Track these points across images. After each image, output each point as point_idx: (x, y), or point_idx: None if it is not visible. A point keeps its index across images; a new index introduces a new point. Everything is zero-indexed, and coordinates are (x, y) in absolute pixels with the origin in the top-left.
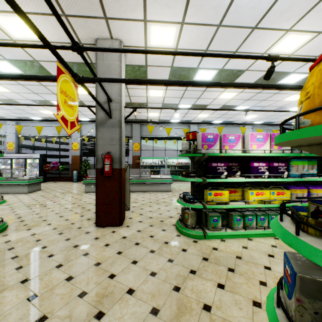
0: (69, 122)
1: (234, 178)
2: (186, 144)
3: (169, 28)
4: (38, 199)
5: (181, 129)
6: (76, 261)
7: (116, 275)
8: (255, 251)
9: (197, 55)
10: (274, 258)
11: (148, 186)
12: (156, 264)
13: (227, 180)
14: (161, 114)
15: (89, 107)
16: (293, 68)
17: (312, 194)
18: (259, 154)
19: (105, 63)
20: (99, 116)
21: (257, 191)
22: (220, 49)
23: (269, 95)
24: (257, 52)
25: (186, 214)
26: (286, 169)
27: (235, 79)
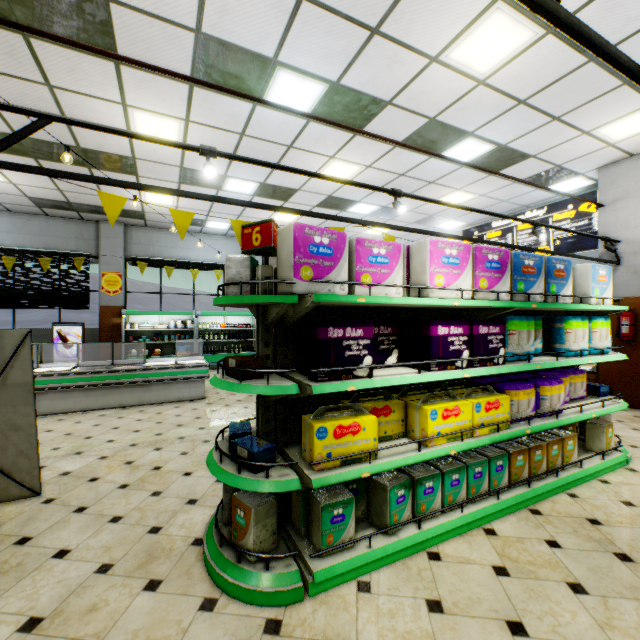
0: None
1: (392, 375)
2: (242, 265)
3: None
4: None
5: (235, 247)
6: None
7: None
8: (470, 616)
9: None
10: None
11: (137, 392)
12: None
13: (374, 384)
14: (180, 201)
15: None
16: (475, 122)
17: (544, 400)
18: (454, 302)
19: None
20: None
21: (445, 408)
22: (340, 5)
23: (419, 186)
24: (423, 48)
25: (240, 511)
26: (502, 341)
27: (362, 126)
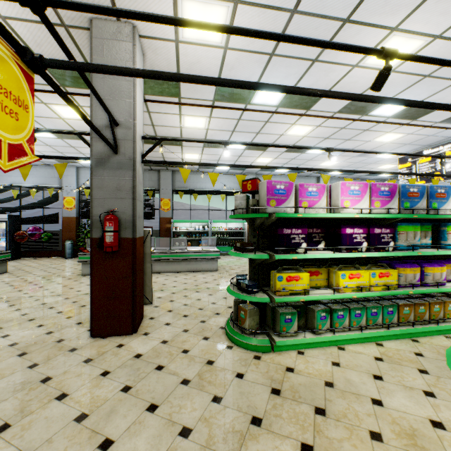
0: (6, 144)
1: (317, 253)
2: (242, 199)
3: (215, 9)
4: None
5: (233, 180)
6: (40, 415)
7: (115, 441)
8: (353, 370)
9: (265, 35)
10: (384, 382)
11: (182, 264)
12: (192, 410)
13: (306, 257)
14: (202, 156)
15: (80, 135)
16: (393, 92)
17: (427, 275)
18: (355, 215)
19: (107, 61)
20: (97, 150)
21: (351, 273)
22: (293, 54)
23: (357, 133)
24: (347, 62)
25: (242, 311)
26: (392, 238)
27: (311, 106)
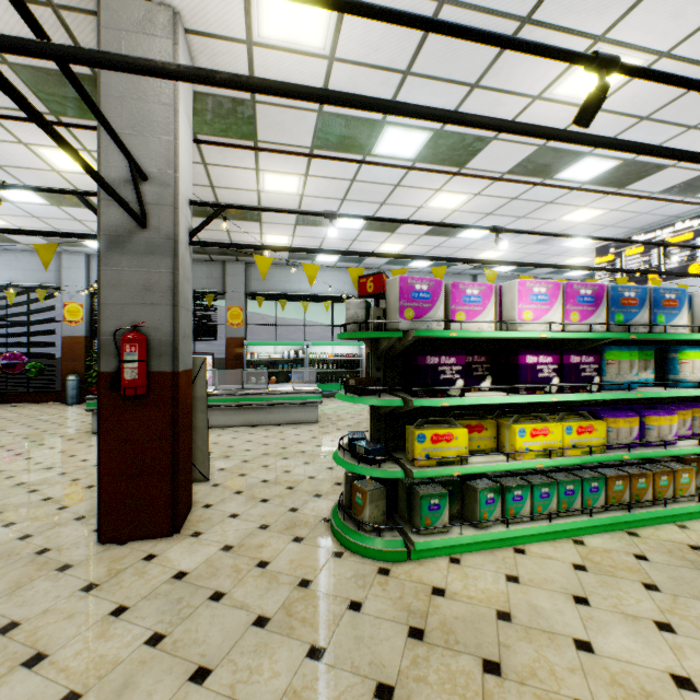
0: None
1: (481, 396)
2: (359, 307)
3: None
4: None
5: (343, 278)
6: None
7: None
8: (541, 588)
9: (401, 18)
10: (592, 609)
11: (262, 413)
12: (271, 676)
13: (464, 402)
14: (294, 239)
15: (80, 196)
16: None
17: (650, 430)
18: (541, 334)
19: None
20: (109, 221)
21: (534, 427)
22: (441, 73)
23: (535, 207)
24: (524, 91)
25: (358, 493)
26: (597, 370)
27: (467, 161)
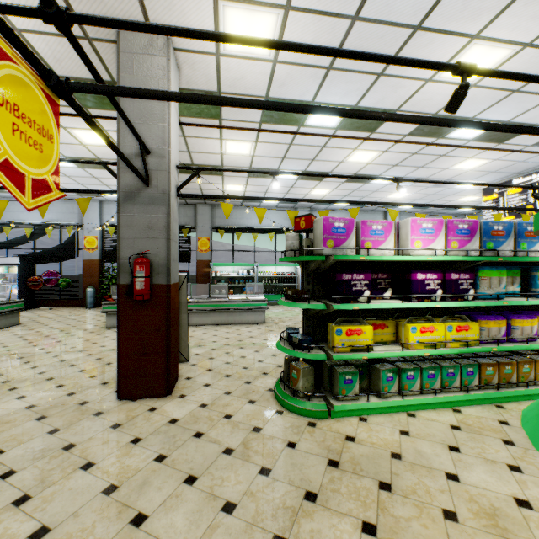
0: (30, 180)
1: (383, 302)
2: (294, 239)
3: (263, 17)
4: (9, 344)
5: (283, 215)
6: (63, 486)
7: (149, 516)
8: (425, 440)
9: (321, 51)
10: (462, 455)
11: (224, 315)
12: (236, 483)
13: (370, 306)
14: (247, 187)
15: (105, 165)
16: (474, 110)
17: (515, 329)
18: (427, 258)
19: (138, 79)
20: (125, 183)
21: (423, 326)
22: (355, 67)
23: (431, 159)
24: (418, 76)
25: (294, 371)
26: (472, 284)
27: (376, 127)
